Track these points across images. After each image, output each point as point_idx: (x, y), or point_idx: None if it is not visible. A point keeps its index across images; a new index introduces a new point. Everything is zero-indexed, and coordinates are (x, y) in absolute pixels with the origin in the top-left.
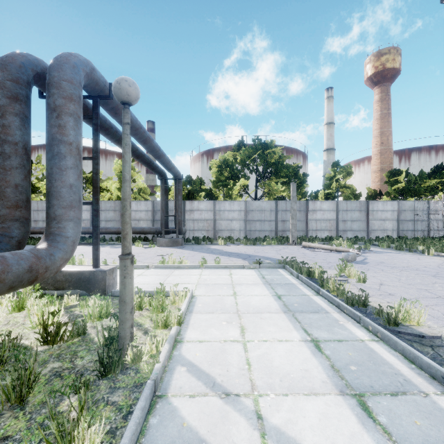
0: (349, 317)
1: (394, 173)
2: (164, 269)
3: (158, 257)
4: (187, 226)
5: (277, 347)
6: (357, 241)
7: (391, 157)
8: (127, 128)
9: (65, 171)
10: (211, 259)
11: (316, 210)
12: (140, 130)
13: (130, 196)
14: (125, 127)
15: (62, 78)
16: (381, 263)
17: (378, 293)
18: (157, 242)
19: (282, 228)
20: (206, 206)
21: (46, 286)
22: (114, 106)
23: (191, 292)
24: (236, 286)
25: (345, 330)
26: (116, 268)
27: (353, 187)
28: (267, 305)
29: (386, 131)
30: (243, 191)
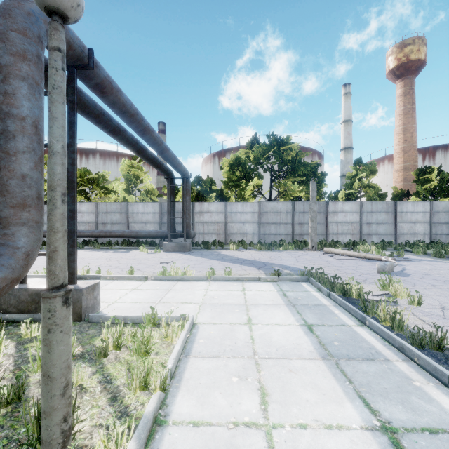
0: (425, 371)
1: (424, 170)
2: (165, 281)
3: (161, 265)
4: (197, 229)
5: (325, 445)
6: (385, 246)
7: (416, 155)
8: (57, 58)
9: (14, 155)
10: (221, 267)
11: (336, 212)
12: (136, 116)
13: (64, 182)
14: (51, 55)
15: (9, 27)
16: (427, 276)
17: (446, 323)
18: (163, 247)
19: (299, 231)
20: (217, 208)
21: (8, 308)
22: (98, 82)
23: (190, 320)
24: (251, 309)
25: (430, 403)
26: (98, 284)
27: (377, 187)
28: (295, 343)
29: (410, 127)
30: (256, 191)
